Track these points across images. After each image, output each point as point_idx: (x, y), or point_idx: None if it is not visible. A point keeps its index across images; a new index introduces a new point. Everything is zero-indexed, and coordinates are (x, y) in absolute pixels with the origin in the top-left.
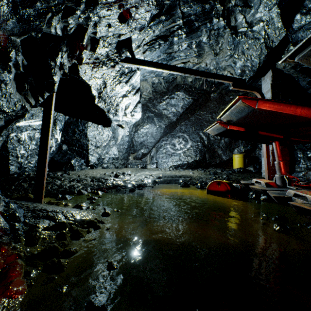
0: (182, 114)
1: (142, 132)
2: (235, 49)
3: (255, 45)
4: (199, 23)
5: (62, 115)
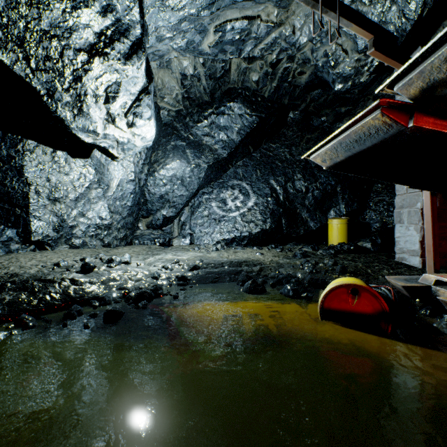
0: (240, 146)
1: (162, 175)
2: None
3: None
4: None
5: None
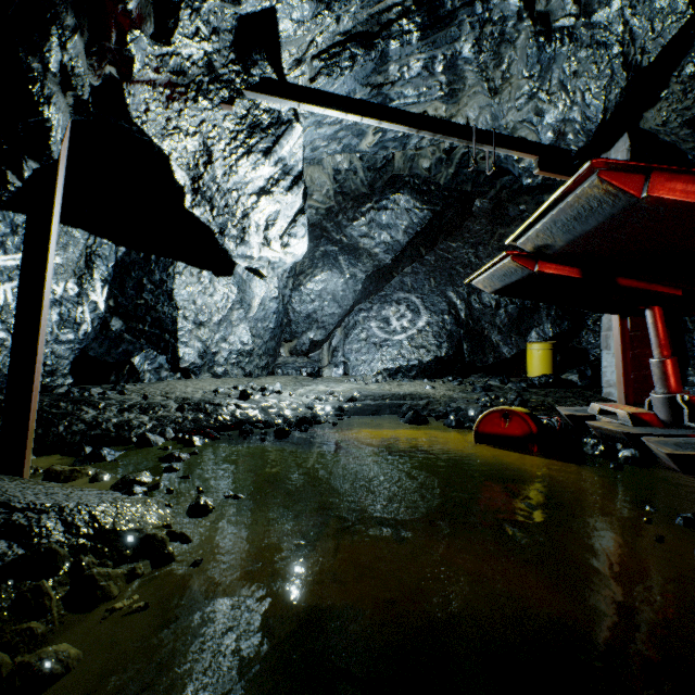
0: (407, 249)
1: (310, 290)
2: (544, 78)
3: (596, 64)
4: (455, 1)
5: (110, 245)
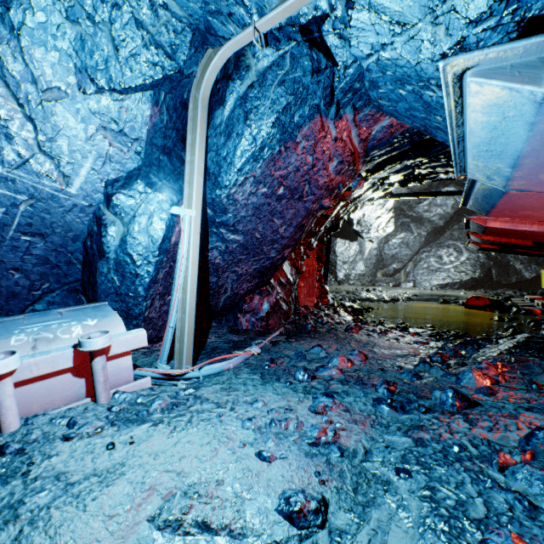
0: (454, 216)
1: (393, 243)
2: None
3: None
4: None
5: None
